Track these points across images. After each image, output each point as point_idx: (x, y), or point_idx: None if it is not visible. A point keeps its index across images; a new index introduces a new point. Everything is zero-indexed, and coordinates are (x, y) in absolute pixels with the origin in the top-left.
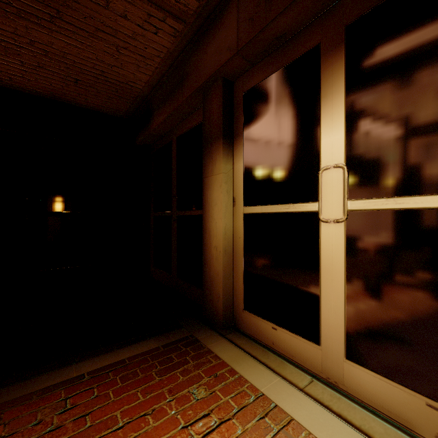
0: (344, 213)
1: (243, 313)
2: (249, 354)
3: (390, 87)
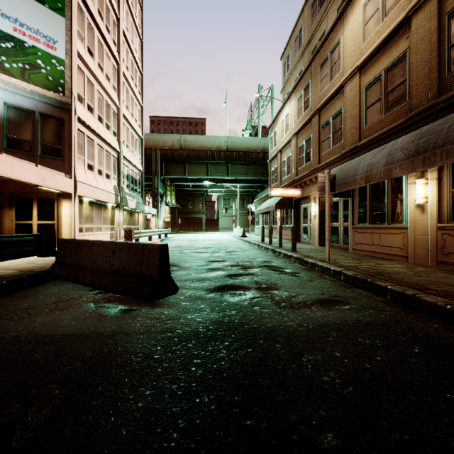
0: (37, 223)
1: None
2: None
3: (42, 208)
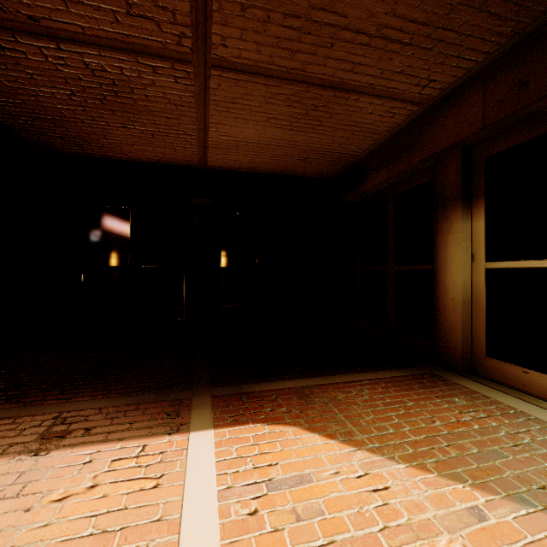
0: None
1: (485, 359)
2: (498, 390)
3: None
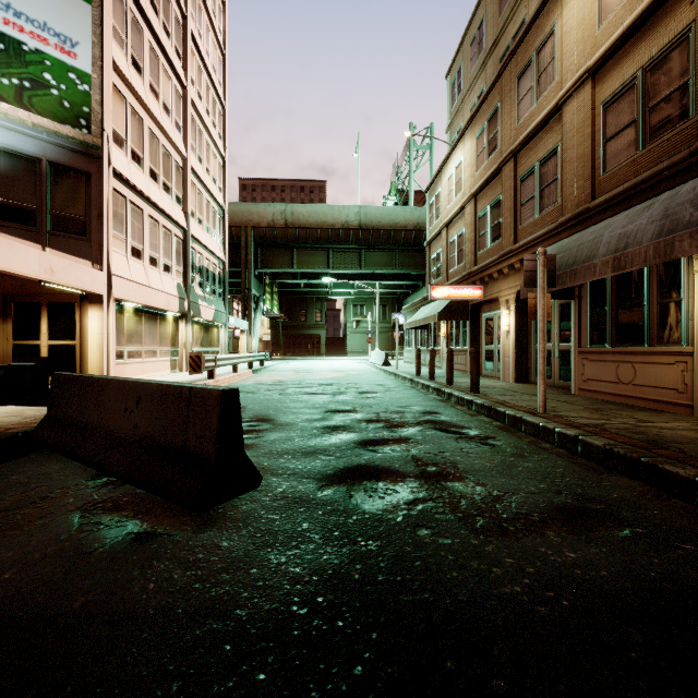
0: (47, 344)
1: None
2: None
3: (56, 320)
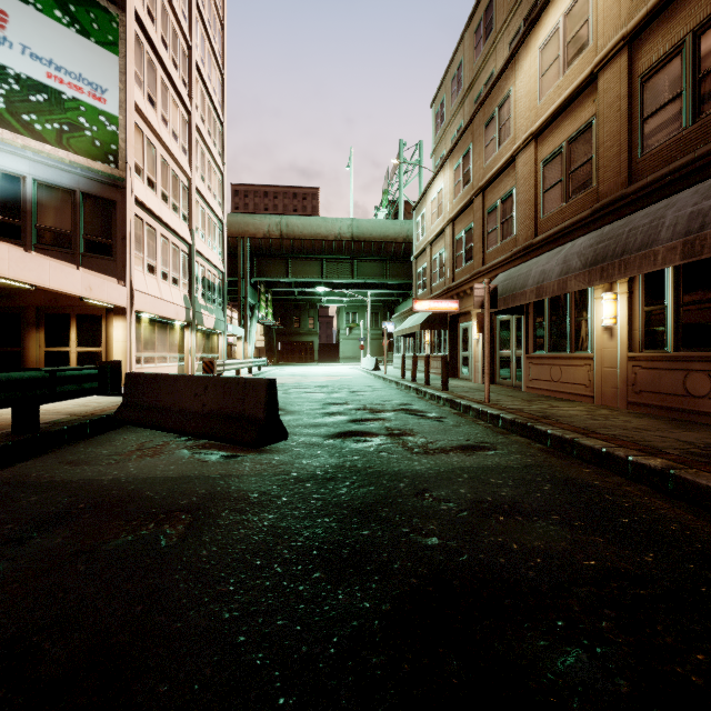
0: (76, 351)
1: None
2: None
3: (84, 330)
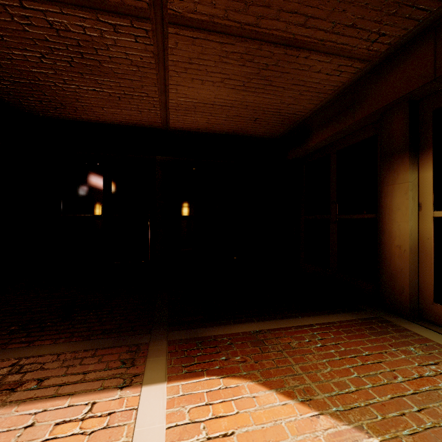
0: None
1: (434, 305)
2: None
3: None
